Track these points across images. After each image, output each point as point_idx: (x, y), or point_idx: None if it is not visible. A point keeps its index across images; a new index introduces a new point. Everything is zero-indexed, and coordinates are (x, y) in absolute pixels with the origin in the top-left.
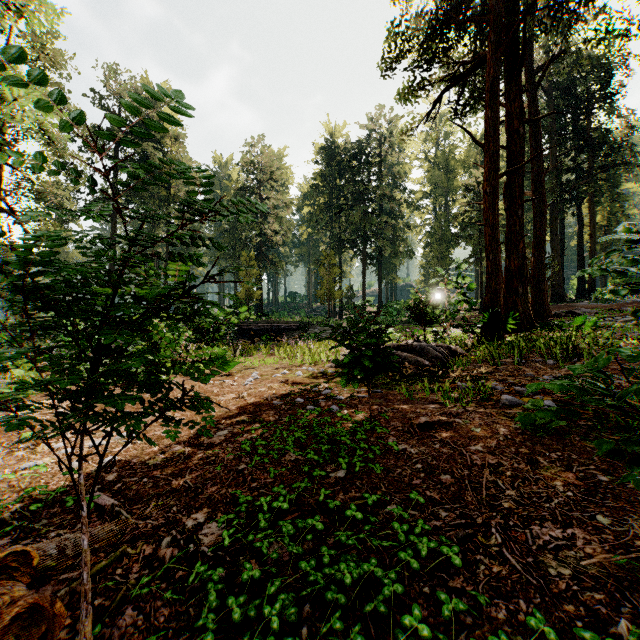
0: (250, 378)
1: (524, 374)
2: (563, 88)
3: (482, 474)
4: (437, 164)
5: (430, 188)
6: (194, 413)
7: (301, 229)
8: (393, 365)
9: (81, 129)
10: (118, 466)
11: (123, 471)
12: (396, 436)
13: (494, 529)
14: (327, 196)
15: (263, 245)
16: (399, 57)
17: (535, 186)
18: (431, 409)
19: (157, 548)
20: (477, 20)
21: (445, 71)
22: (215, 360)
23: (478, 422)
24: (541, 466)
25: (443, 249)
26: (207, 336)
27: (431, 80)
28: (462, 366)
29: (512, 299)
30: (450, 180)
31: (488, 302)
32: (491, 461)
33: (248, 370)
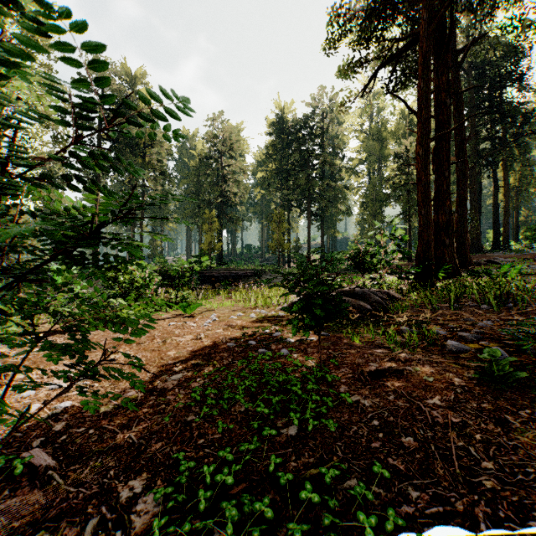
0: (208, 320)
1: (463, 318)
2: (481, 68)
3: (448, 437)
4: (371, 135)
5: (365, 156)
6: (154, 354)
7: (255, 191)
8: (344, 313)
9: (69, 106)
10: (69, 413)
11: (72, 420)
12: (347, 385)
13: (483, 524)
14: (277, 163)
15: (223, 204)
16: (341, 37)
17: (458, 151)
18: (379, 354)
19: (81, 531)
20: (410, 3)
21: (380, 51)
22: (140, 316)
23: (429, 370)
24: (513, 428)
25: (376, 207)
26: (173, 282)
27: (368, 59)
28: (402, 310)
29: (440, 249)
30: (382, 149)
31: (420, 252)
32: (454, 419)
33: (208, 312)
